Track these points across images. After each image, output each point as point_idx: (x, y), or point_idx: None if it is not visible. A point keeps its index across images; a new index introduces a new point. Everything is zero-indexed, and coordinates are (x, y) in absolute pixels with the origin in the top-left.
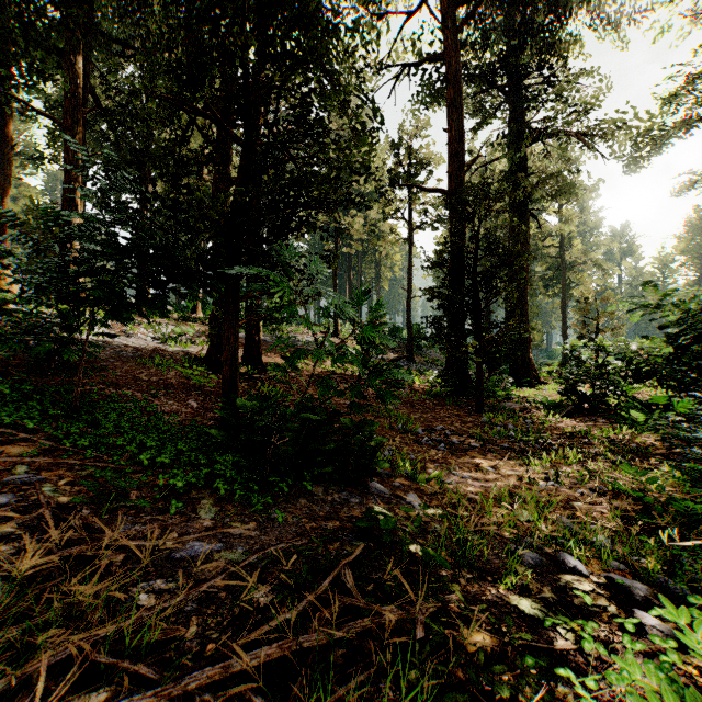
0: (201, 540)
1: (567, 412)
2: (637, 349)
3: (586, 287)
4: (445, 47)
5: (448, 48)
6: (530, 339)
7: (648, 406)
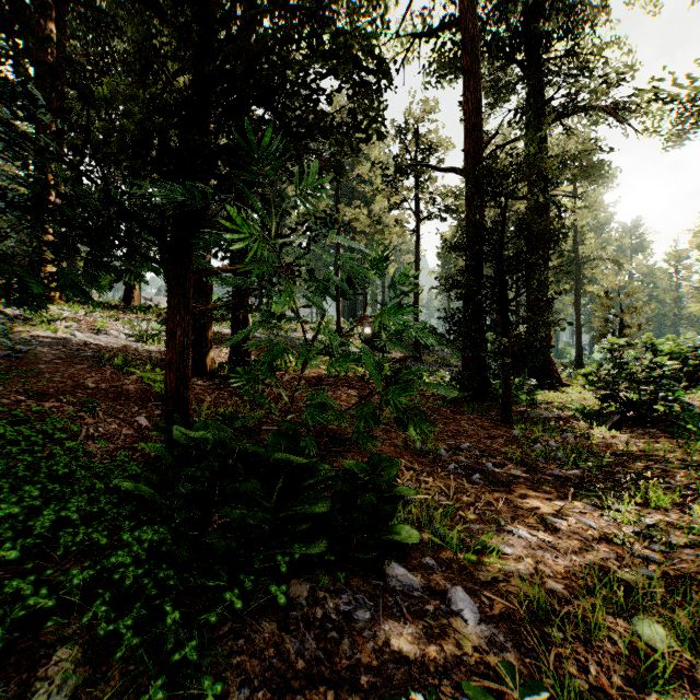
0: None
1: (613, 423)
2: (691, 347)
3: (608, 281)
4: (461, 8)
5: (464, 9)
6: (550, 337)
7: None
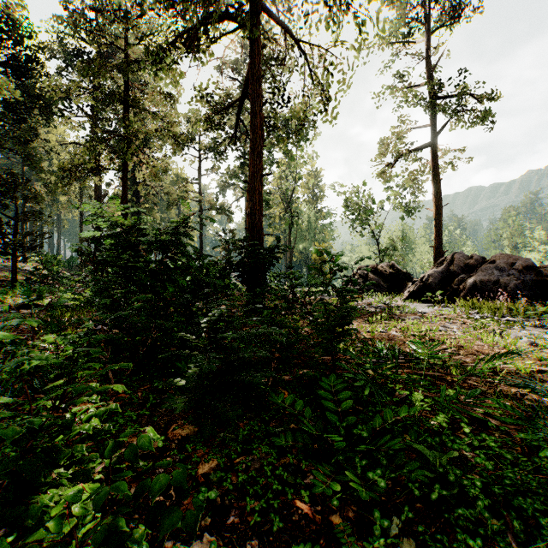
0: None
1: None
2: None
3: None
4: None
5: None
6: None
7: None
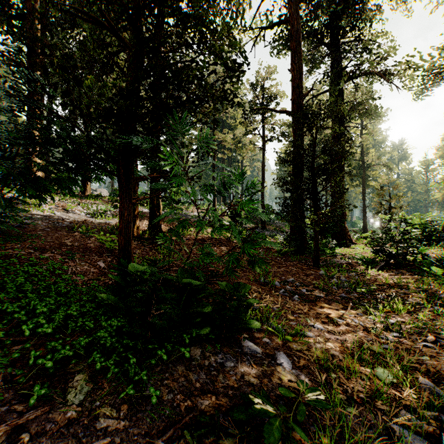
0: (55, 443)
1: (380, 267)
2: (428, 221)
3: (382, 179)
4: (290, 12)
5: (291, 13)
6: (345, 214)
7: (441, 262)
